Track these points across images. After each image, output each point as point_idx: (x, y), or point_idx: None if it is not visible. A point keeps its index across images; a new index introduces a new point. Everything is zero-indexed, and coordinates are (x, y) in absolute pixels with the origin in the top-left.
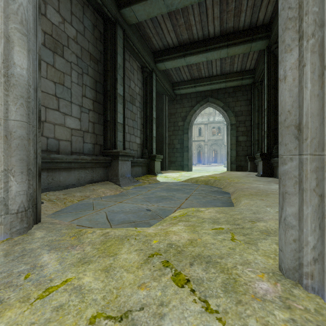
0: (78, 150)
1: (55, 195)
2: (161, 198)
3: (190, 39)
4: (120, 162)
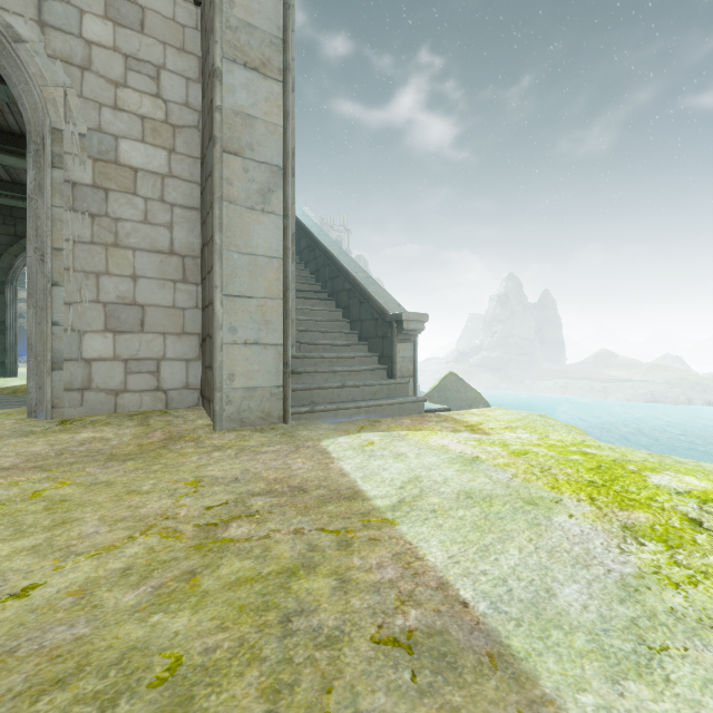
0: None
1: None
2: None
3: (3, 126)
4: None
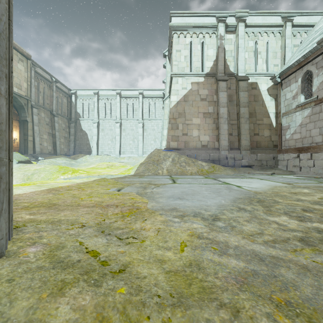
0: None
1: None
2: None
3: None
4: None
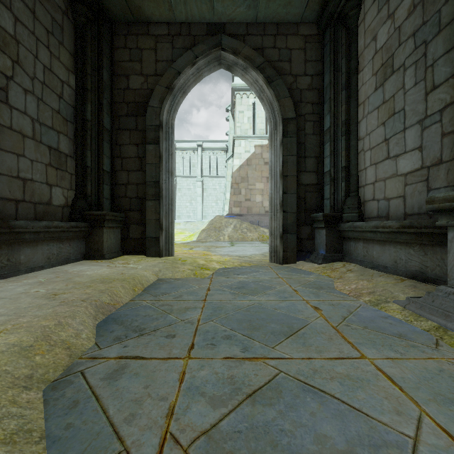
0: (417, 209)
1: (345, 266)
2: (245, 287)
3: None
4: None
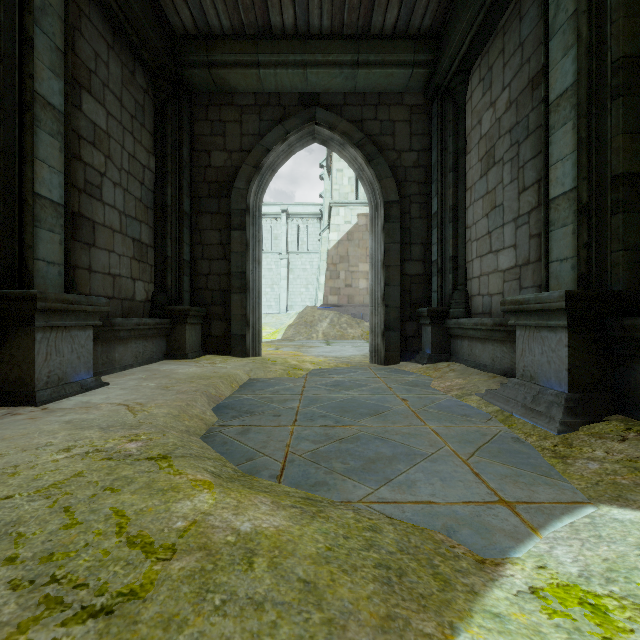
0: None
1: (449, 366)
2: (340, 385)
3: None
4: (522, 333)
